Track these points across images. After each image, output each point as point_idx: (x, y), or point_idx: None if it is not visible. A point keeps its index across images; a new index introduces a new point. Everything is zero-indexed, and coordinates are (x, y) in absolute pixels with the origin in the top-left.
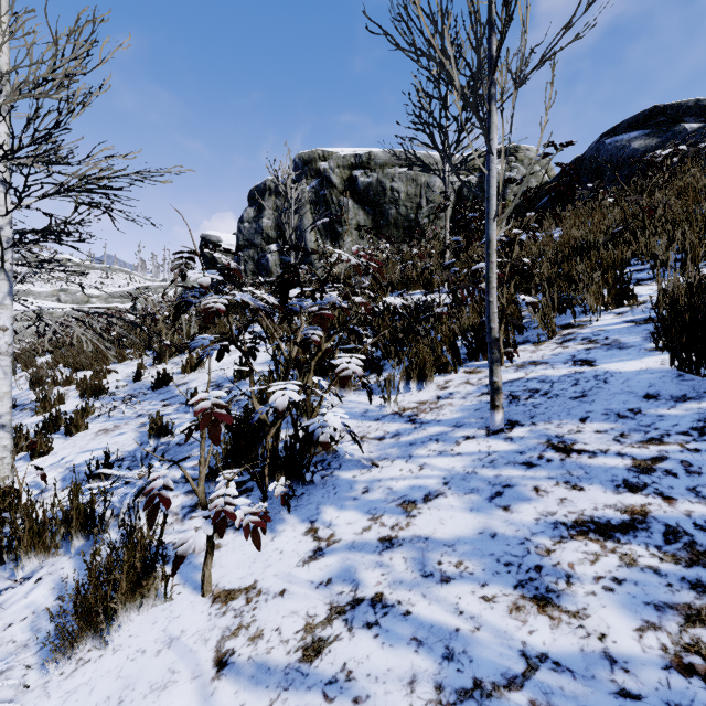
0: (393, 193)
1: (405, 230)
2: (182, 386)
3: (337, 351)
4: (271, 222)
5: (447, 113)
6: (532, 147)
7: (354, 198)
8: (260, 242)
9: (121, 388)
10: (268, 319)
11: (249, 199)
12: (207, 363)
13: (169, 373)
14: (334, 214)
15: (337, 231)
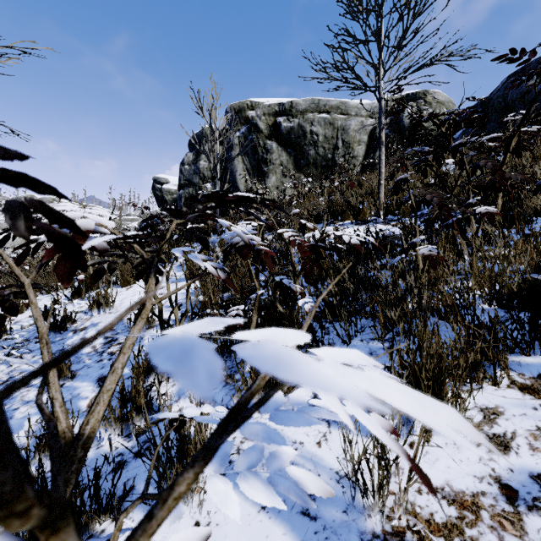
0: (312, 136)
1: (323, 168)
2: (78, 333)
3: (253, 317)
4: (207, 164)
5: (382, 23)
6: (439, 91)
7: (278, 141)
8: (198, 181)
9: (25, 328)
10: (100, 277)
11: (189, 145)
12: (120, 300)
13: (70, 314)
14: (261, 155)
15: (263, 170)
